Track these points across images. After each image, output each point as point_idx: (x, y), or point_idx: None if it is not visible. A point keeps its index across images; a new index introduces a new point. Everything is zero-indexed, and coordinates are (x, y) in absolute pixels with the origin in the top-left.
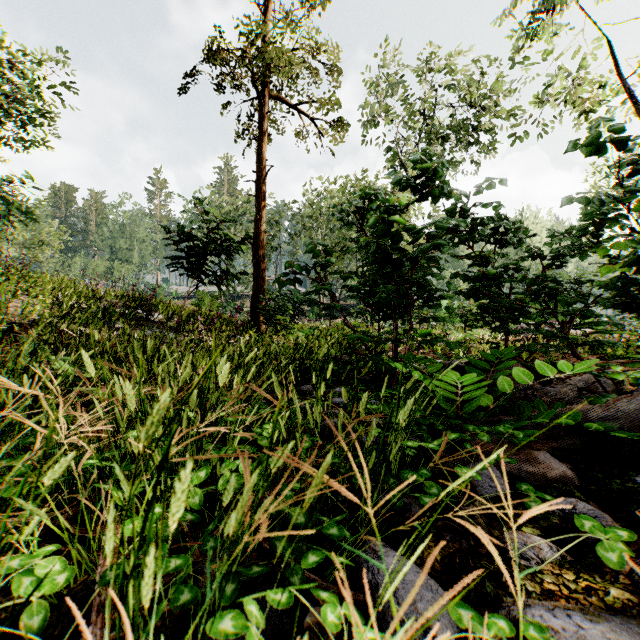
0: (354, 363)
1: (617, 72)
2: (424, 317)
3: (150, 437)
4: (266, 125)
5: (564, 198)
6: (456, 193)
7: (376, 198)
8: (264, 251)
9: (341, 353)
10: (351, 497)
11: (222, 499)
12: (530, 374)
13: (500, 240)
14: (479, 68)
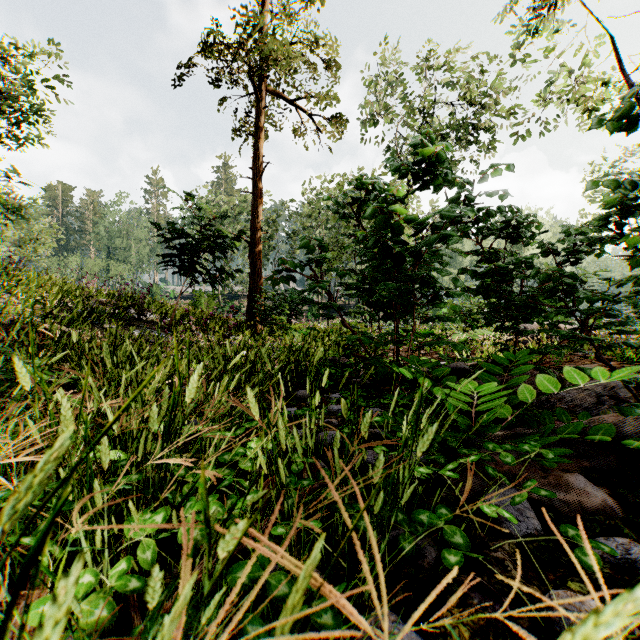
0: (353, 365)
1: (620, 68)
2: (430, 317)
3: (16, 514)
4: (263, 120)
5: (590, 182)
6: (462, 184)
7: (376, 189)
8: (260, 249)
9: (339, 355)
10: (353, 618)
11: (152, 596)
12: (556, 382)
13: (510, 234)
14: (479, 65)
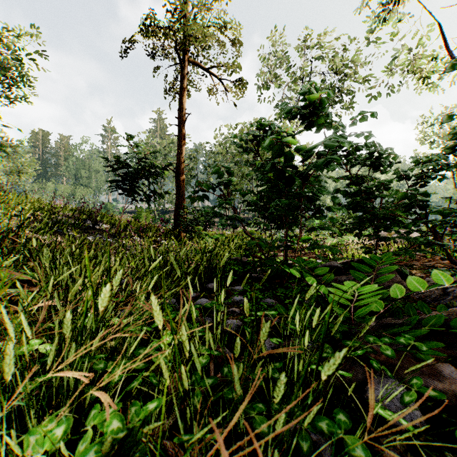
0: (251, 263)
1: (445, 45)
2: (312, 227)
3: None
4: (185, 83)
5: (445, 117)
6: (335, 125)
7: (270, 129)
8: (184, 177)
9: (241, 256)
10: None
11: None
12: (424, 282)
13: (373, 163)
14: (342, 45)
